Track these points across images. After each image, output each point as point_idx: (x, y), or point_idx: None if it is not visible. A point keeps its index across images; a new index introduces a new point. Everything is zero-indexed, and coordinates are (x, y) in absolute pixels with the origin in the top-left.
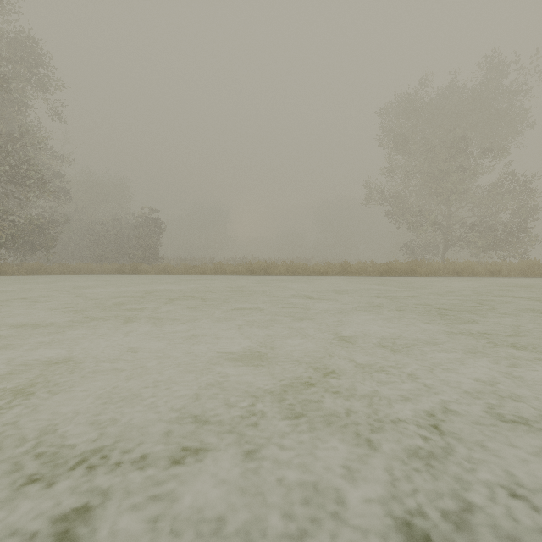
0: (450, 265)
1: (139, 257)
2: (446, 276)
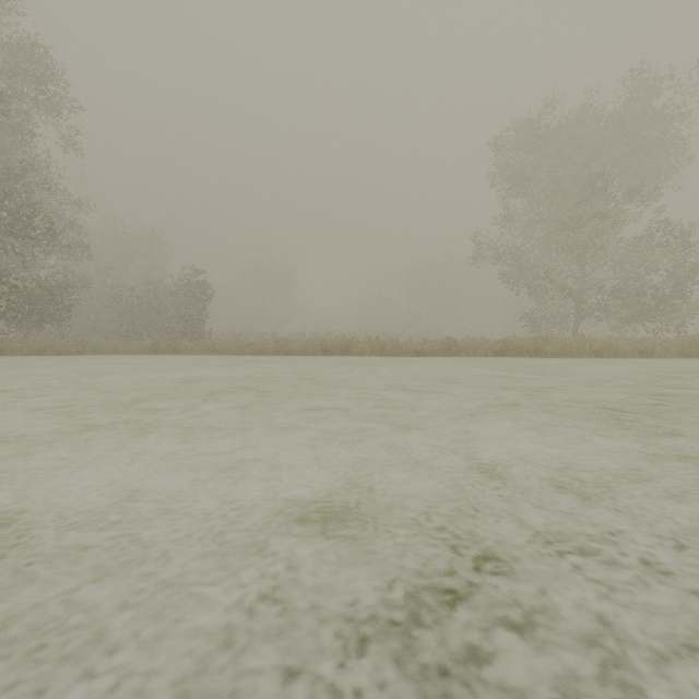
0: (586, 342)
1: (179, 332)
2: (582, 357)
